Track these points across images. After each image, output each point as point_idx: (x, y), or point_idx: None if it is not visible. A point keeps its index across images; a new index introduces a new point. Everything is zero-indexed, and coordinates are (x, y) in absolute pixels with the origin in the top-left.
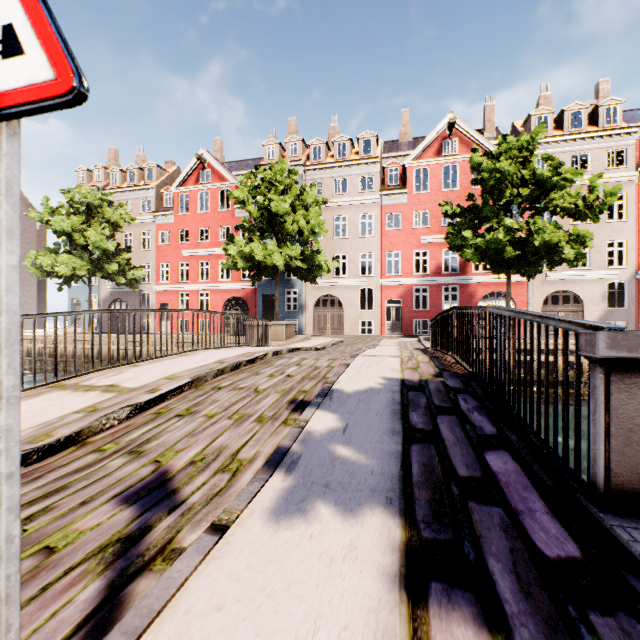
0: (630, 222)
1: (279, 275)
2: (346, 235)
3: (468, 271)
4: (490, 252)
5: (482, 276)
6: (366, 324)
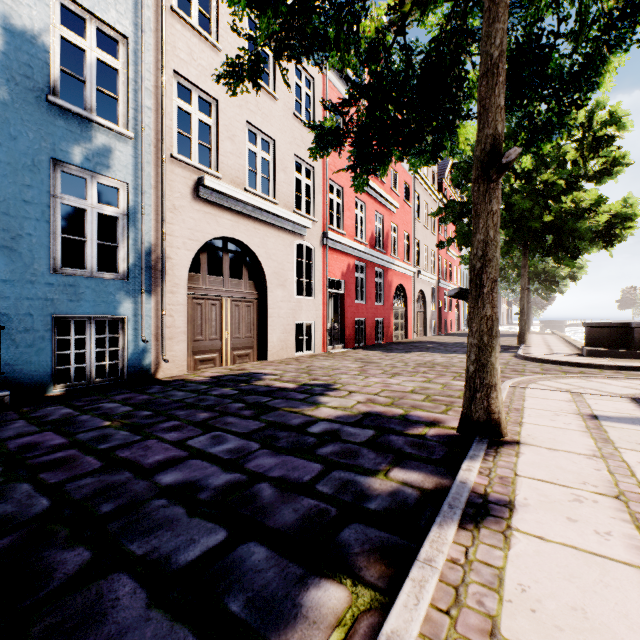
0: (436, 237)
1: (6, 56)
2: (270, 87)
3: (389, 252)
4: (601, 230)
5: (399, 262)
6: (304, 329)
